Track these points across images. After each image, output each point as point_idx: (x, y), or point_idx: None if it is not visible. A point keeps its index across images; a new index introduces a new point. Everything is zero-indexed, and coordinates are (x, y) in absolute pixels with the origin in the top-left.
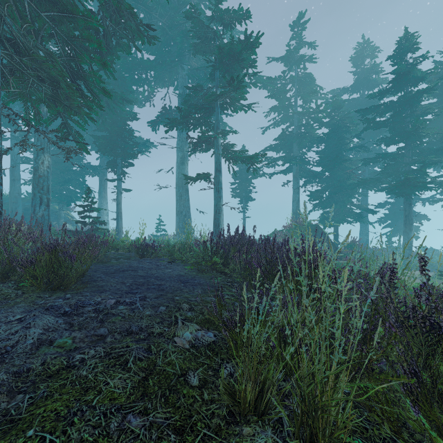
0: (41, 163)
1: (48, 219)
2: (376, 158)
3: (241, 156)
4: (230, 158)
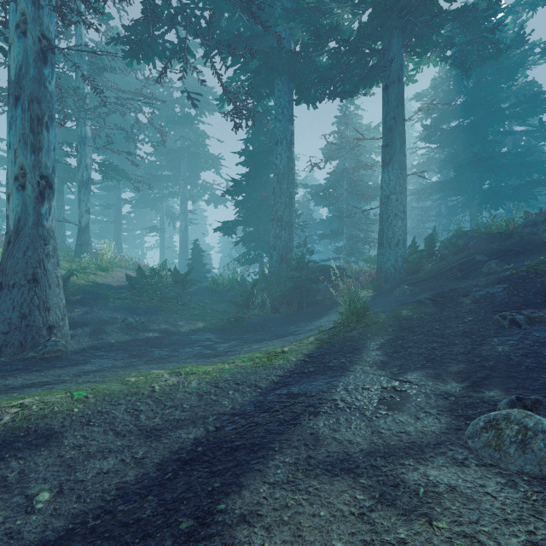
0: None
1: None
2: (97, 222)
3: None
4: None
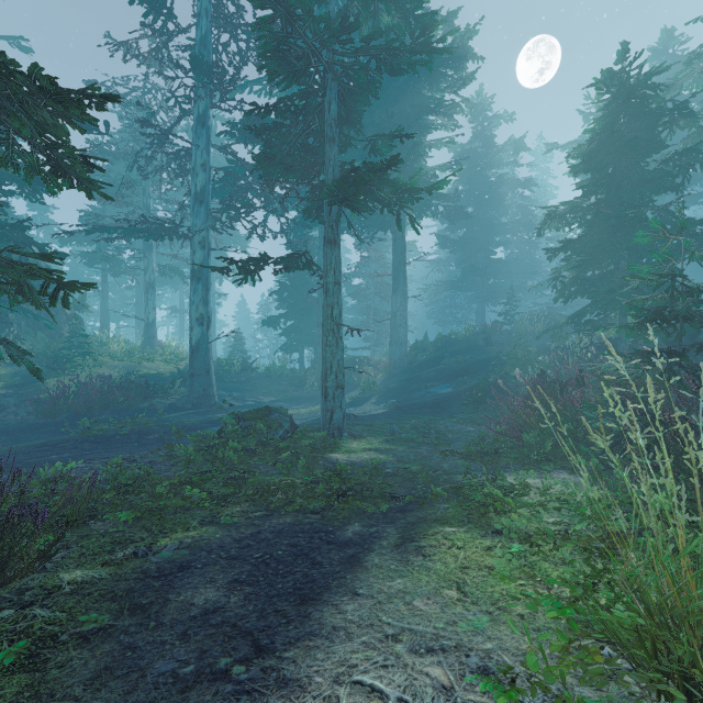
0: None
1: None
2: None
3: None
4: None
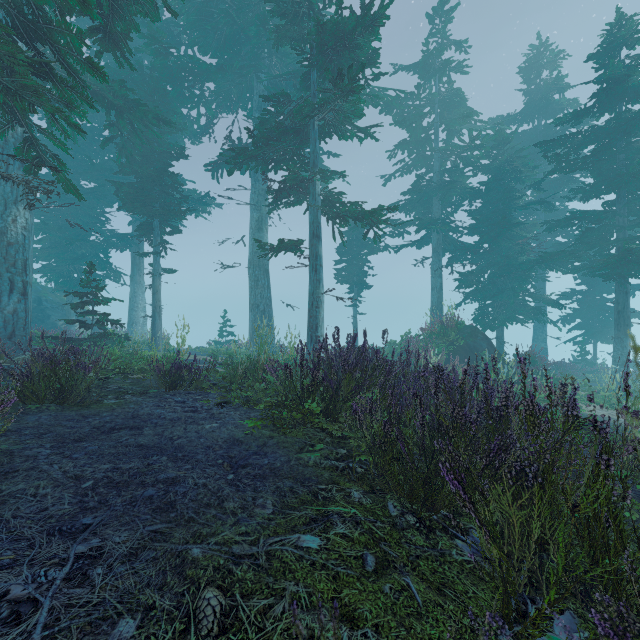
0: (11, 221)
1: (24, 318)
2: (569, 220)
3: (355, 211)
4: (336, 216)
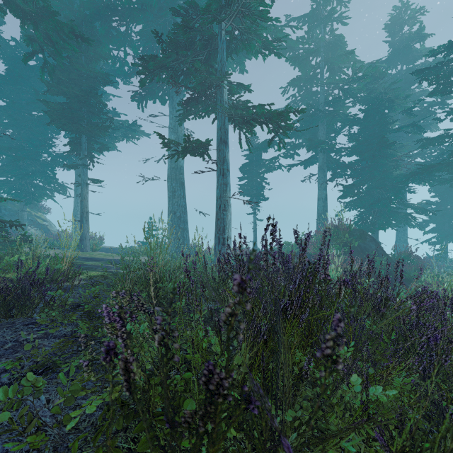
0: None
1: None
2: (443, 137)
3: (263, 111)
4: (243, 121)
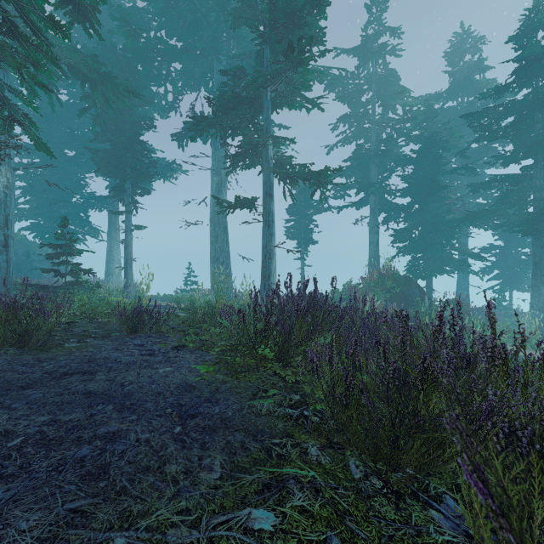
0: None
1: (6, 267)
2: (491, 182)
3: (304, 171)
4: (287, 177)
